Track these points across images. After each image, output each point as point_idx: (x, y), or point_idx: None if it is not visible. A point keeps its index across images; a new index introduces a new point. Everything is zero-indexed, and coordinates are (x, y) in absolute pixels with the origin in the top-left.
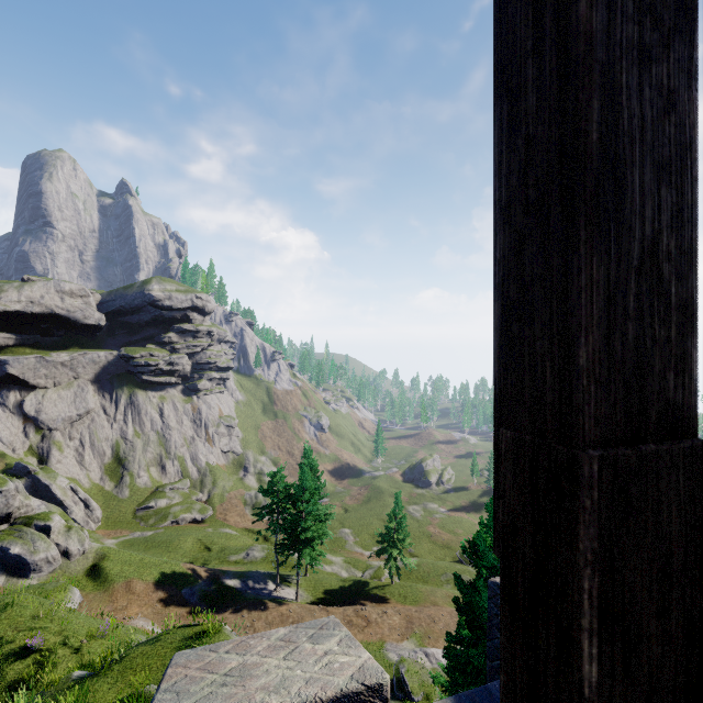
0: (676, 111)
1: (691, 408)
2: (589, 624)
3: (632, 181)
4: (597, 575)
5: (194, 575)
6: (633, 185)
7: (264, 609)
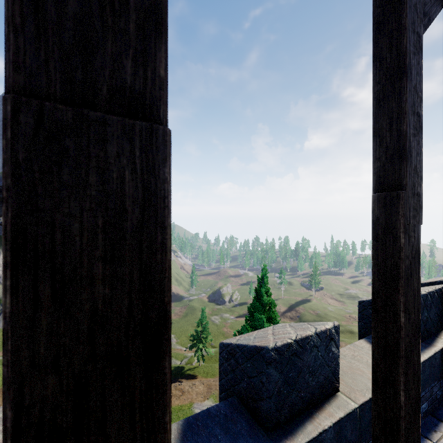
0: None
1: (156, 98)
2: (4, 258)
3: None
4: (10, 210)
5: None
6: None
7: None
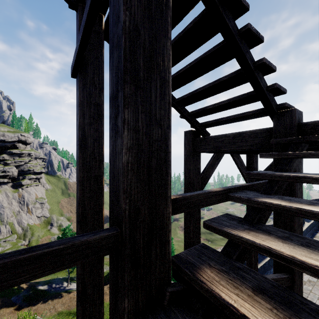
0: (98, 275)
1: (102, 317)
2: None
3: (88, 291)
4: None
5: (19, 288)
6: (88, 291)
7: (60, 297)
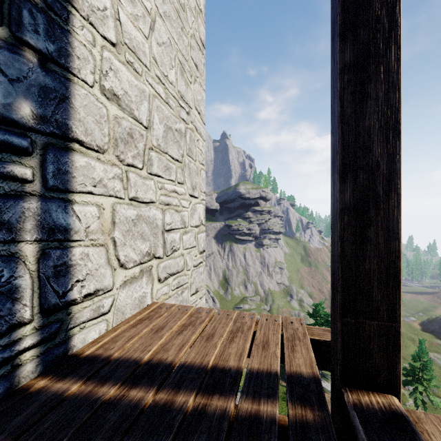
0: None
1: None
2: None
3: None
4: None
5: None
6: None
7: None
